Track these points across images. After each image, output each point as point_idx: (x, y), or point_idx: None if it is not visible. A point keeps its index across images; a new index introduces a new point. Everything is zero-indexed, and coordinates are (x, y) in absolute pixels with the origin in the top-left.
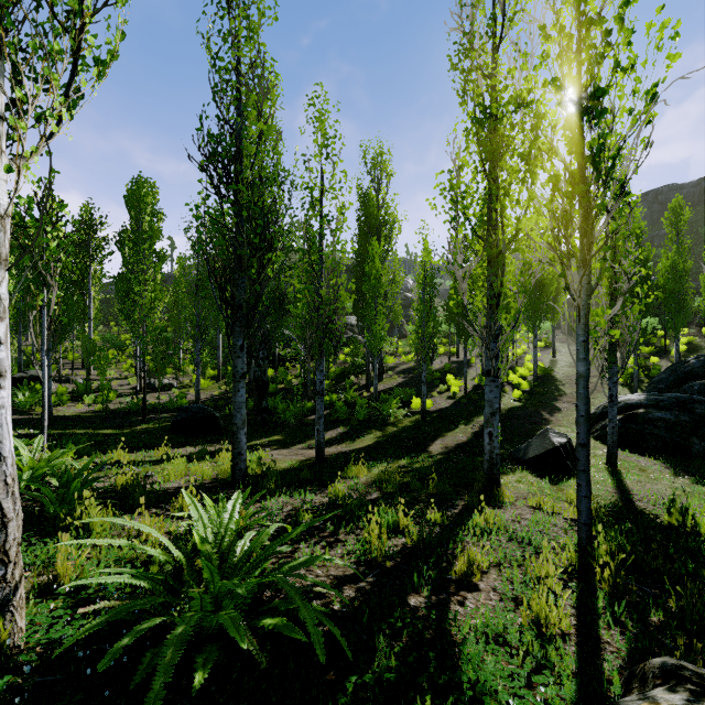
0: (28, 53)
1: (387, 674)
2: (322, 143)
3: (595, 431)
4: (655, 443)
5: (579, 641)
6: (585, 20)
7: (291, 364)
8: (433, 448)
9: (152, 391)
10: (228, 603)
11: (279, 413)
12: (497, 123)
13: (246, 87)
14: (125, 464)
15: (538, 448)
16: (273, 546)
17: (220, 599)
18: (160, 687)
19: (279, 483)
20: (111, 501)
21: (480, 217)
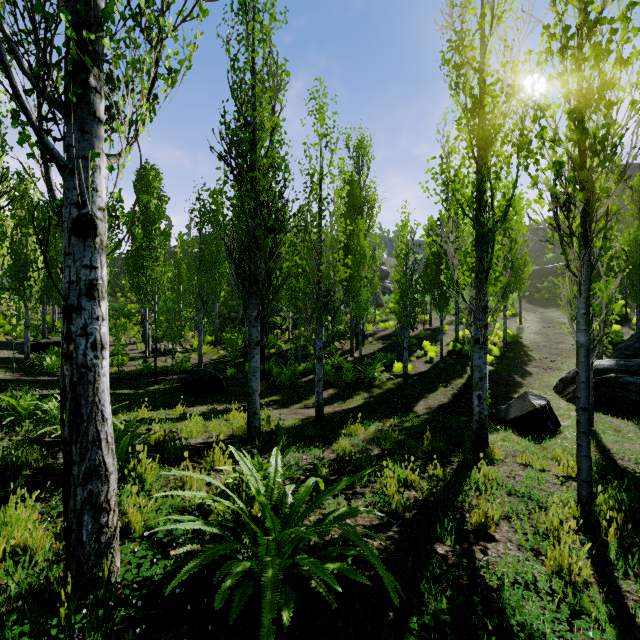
0: (110, 64)
1: (442, 616)
2: (322, 133)
3: (567, 394)
4: (627, 405)
5: (602, 590)
6: (587, 19)
7: (280, 331)
8: (418, 409)
9: (158, 355)
10: (288, 548)
11: (273, 376)
12: (489, 113)
13: (262, 85)
14: (150, 421)
15: (518, 410)
16: (321, 499)
17: (281, 545)
18: (270, 624)
19: (290, 439)
20: (154, 455)
21: (470, 199)
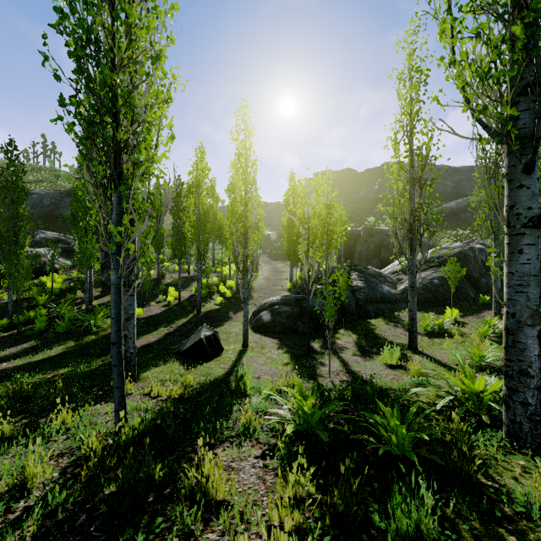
0: None
1: None
2: None
3: (252, 323)
4: (280, 328)
5: None
6: None
7: None
8: None
9: None
10: None
11: None
12: None
13: None
14: None
15: (191, 342)
16: None
17: None
18: None
19: None
20: None
21: None
